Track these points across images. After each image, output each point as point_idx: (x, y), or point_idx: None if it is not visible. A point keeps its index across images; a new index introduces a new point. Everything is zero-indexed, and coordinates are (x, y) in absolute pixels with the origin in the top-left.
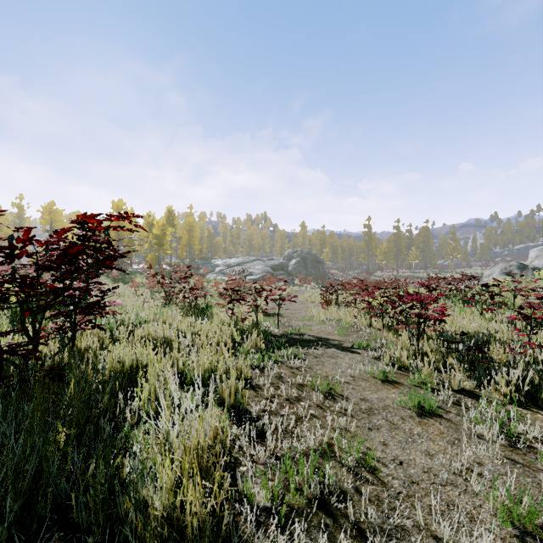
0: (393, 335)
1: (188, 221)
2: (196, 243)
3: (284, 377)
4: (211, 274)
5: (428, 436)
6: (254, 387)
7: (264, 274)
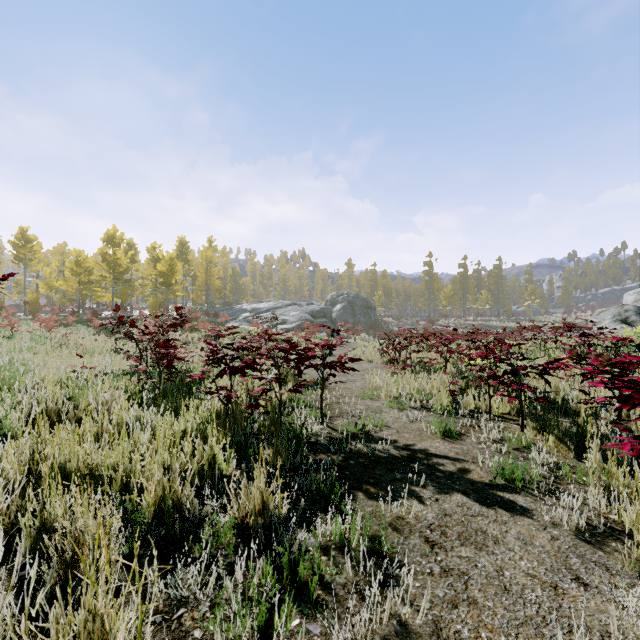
0: (556, 441)
1: (206, 255)
2: (215, 284)
3: None
4: (233, 322)
5: None
6: None
7: (301, 322)
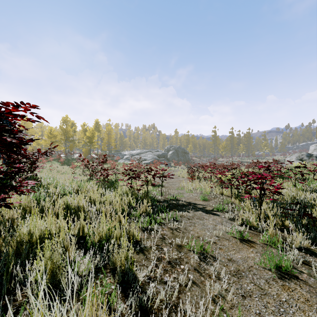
0: (239, 201)
1: (108, 128)
2: (112, 142)
3: (166, 238)
4: (121, 160)
5: (296, 304)
6: (142, 249)
7: (153, 160)
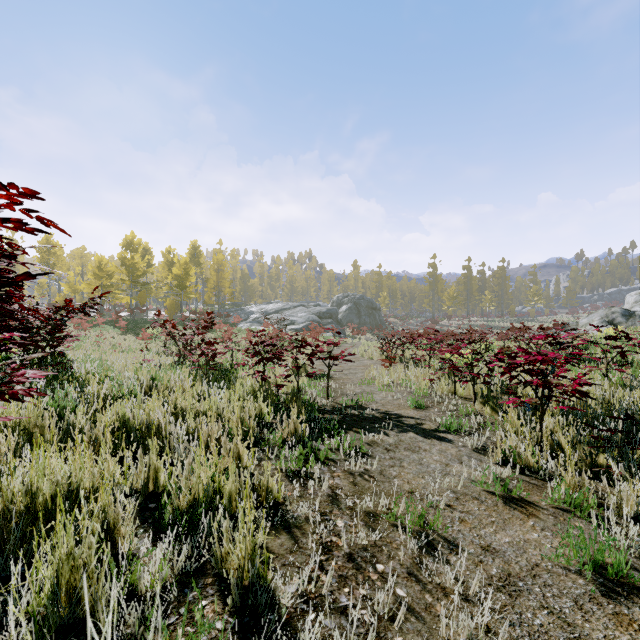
0: (491, 409)
1: (217, 258)
2: (226, 286)
3: (341, 495)
4: (244, 323)
5: None
6: (288, 524)
7: (308, 323)
